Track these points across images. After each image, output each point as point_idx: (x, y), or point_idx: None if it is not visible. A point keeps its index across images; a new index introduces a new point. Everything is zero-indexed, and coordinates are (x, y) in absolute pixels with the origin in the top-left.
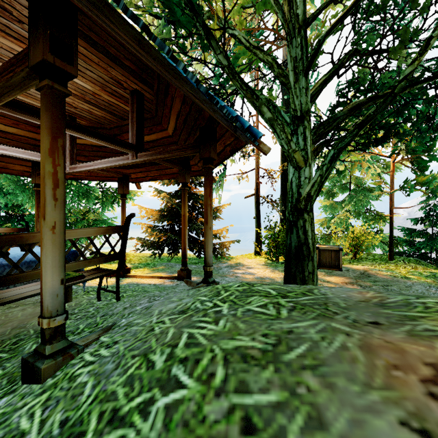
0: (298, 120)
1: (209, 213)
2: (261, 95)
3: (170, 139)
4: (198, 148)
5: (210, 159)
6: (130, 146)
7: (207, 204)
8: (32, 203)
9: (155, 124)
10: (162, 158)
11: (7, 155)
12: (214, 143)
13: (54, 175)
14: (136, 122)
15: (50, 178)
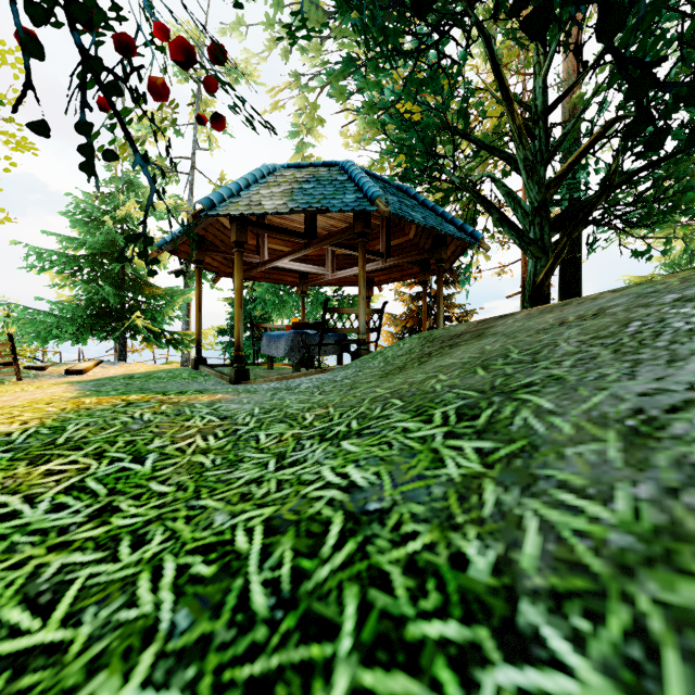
0: (535, 211)
1: (440, 301)
2: (502, 187)
3: (411, 242)
4: (432, 252)
5: (441, 259)
6: (381, 254)
7: (438, 293)
8: (282, 313)
9: (398, 231)
10: (405, 262)
11: (285, 270)
12: (444, 247)
13: (364, 277)
14: (385, 235)
15: (362, 278)
